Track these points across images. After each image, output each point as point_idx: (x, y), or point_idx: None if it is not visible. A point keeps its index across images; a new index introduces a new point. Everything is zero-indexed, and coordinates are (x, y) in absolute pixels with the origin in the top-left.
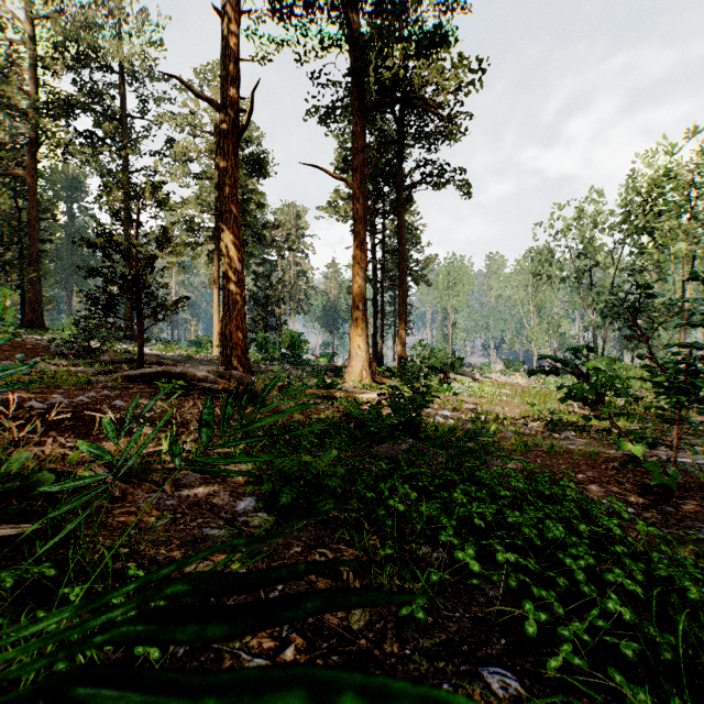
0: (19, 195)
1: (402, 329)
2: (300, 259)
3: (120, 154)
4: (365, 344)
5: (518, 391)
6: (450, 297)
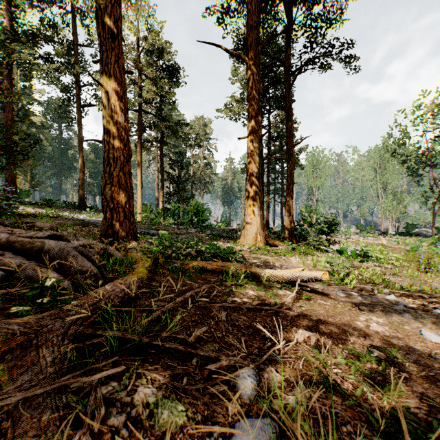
0: (3, 105)
1: (289, 197)
2: (207, 154)
3: (74, 74)
4: (259, 209)
5: (403, 253)
6: (314, 179)
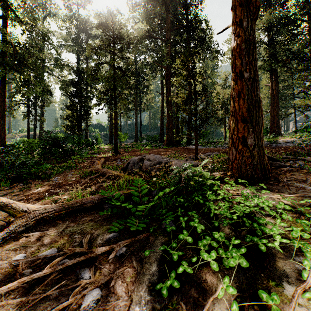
0: None
1: None
2: None
3: None
4: None
5: None
6: None
